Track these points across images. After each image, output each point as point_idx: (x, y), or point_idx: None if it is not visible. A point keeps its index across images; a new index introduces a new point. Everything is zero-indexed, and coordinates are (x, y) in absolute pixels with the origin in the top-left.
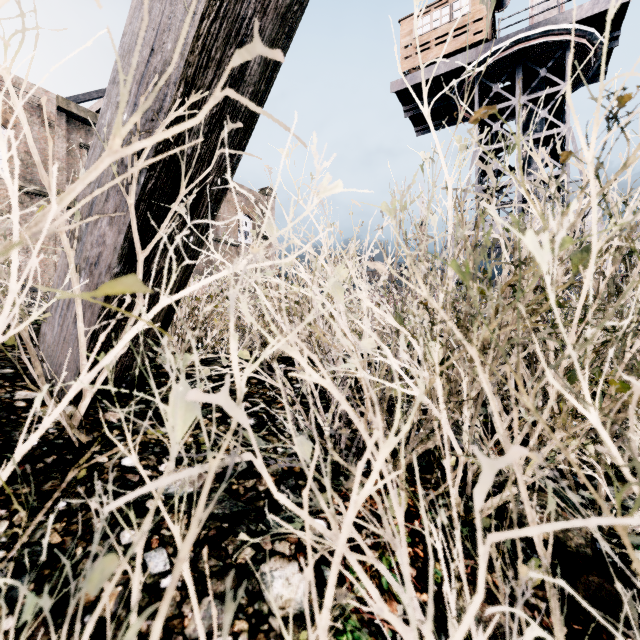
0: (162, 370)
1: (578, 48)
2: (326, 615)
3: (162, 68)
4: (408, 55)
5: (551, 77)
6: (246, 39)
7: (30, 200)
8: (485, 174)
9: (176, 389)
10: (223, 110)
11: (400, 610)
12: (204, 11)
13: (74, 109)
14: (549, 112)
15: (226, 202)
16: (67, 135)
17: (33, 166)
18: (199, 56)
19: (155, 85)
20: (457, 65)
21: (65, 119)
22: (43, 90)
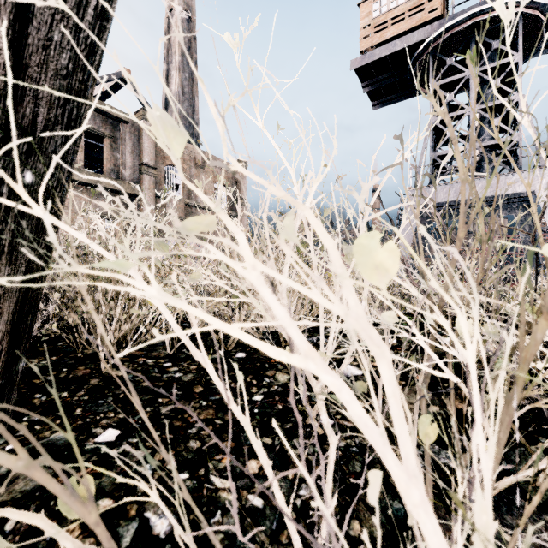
0: (76, 371)
1: (530, 20)
2: None
3: None
4: (366, 35)
5: (504, 48)
6: None
7: None
8: (438, 142)
9: None
10: None
11: None
12: None
13: None
14: (501, 82)
15: (204, 172)
16: None
17: None
18: None
19: None
20: (413, 41)
21: None
22: None
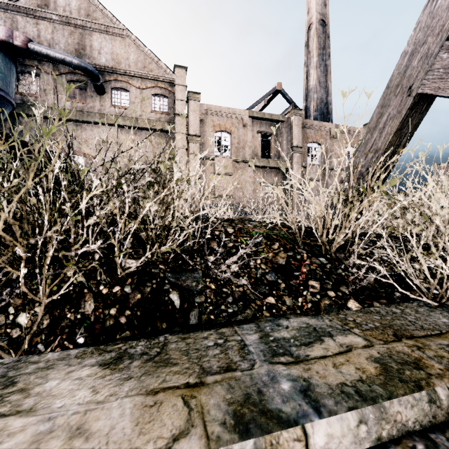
0: None
1: None
2: (431, 235)
3: (376, 149)
4: None
5: None
6: (402, 136)
7: (238, 165)
8: None
9: (408, 214)
10: (393, 154)
11: (446, 249)
12: (392, 137)
13: (255, 114)
14: None
15: (337, 141)
16: (252, 129)
17: (239, 149)
18: (389, 146)
19: (374, 153)
20: None
21: (251, 121)
22: (243, 110)
